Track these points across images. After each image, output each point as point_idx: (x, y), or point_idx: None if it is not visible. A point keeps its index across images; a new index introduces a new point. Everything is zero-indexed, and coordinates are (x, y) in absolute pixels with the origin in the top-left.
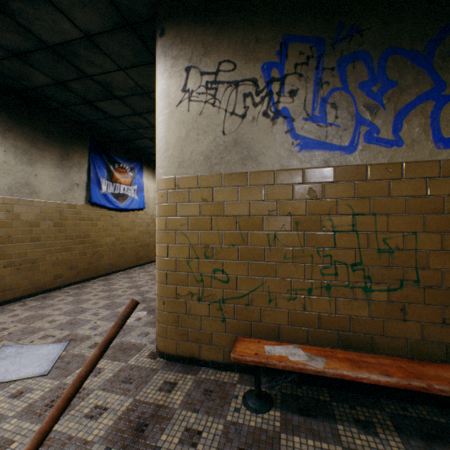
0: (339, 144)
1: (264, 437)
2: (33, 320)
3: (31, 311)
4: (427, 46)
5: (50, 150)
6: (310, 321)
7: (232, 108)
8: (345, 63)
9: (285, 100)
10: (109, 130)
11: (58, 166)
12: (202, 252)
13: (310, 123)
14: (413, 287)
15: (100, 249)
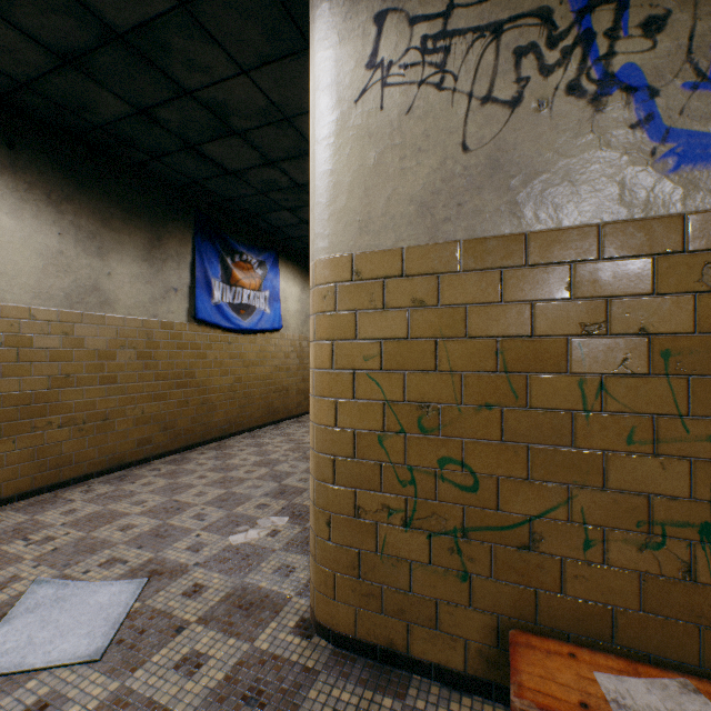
0: None
1: None
2: (96, 524)
3: (97, 505)
4: None
5: (131, 232)
6: (707, 609)
7: (485, 88)
8: None
9: (629, 47)
10: (224, 197)
11: (144, 260)
12: (412, 419)
13: (707, 94)
14: None
15: (211, 397)
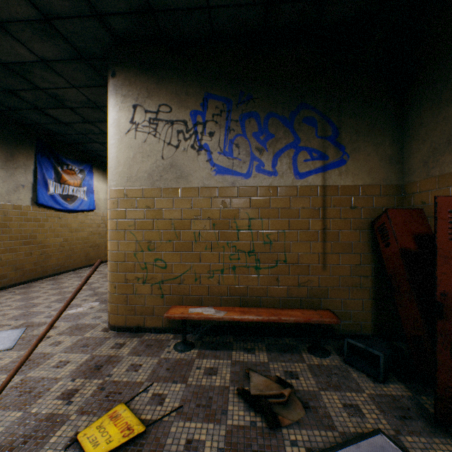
0: (241, 172)
1: (184, 362)
2: None
3: None
4: (290, 114)
5: None
6: (223, 292)
7: (169, 140)
8: (244, 118)
9: (206, 139)
10: (57, 133)
11: (2, 168)
12: (146, 246)
13: (223, 156)
14: (283, 265)
15: (48, 250)
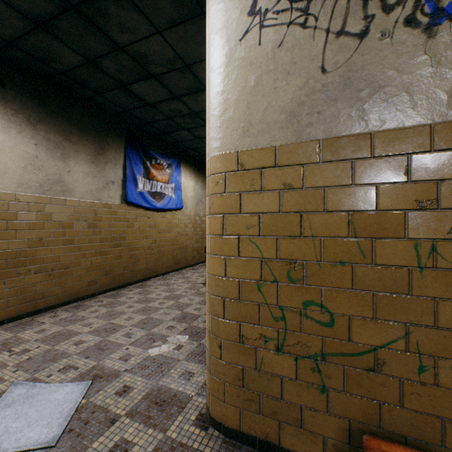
0: None
1: None
2: (58, 340)
3: (60, 326)
4: None
5: (84, 143)
6: None
7: (339, 24)
8: None
9: None
10: (145, 121)
11: (92, 162)
12: (282, 272)
13: None
14: None
15: (137, 253)
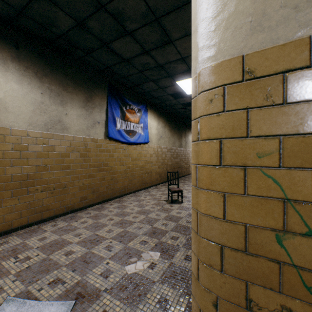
0: None
1: None
2: (54, 249)
3: (57, 235)
4: None
5: (77, 93)
6: None
7: None
8: None
9: None
10: (122, 76)
11: (83, 107)
12: None
13: None
14: None
15: (116, 176)
